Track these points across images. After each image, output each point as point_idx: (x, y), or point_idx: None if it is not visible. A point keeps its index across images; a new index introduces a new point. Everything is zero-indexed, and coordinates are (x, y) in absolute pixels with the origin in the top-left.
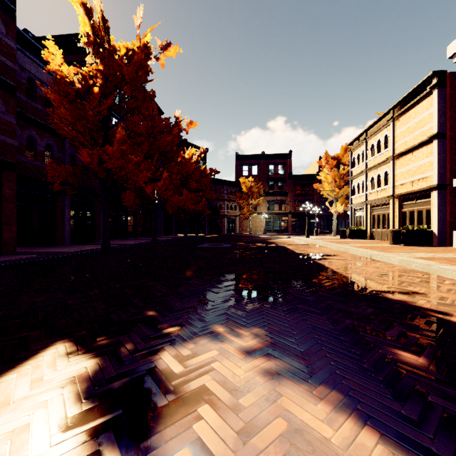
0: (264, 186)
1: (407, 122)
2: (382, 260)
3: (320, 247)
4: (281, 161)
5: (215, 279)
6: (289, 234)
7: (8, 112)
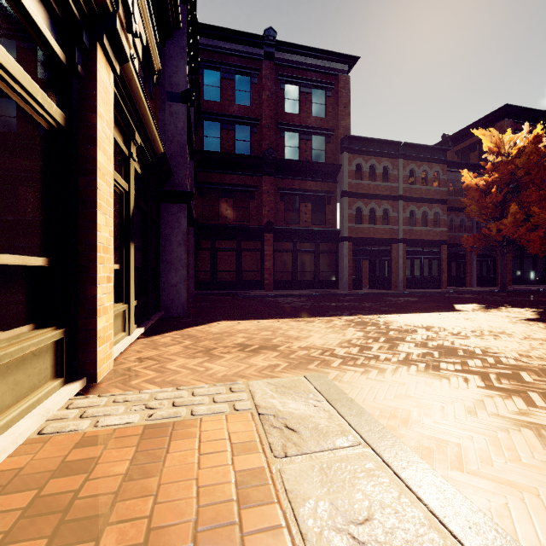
0: None
1: None
2: None
3: None
4: None
5: None
6: None
7: (443, 214)
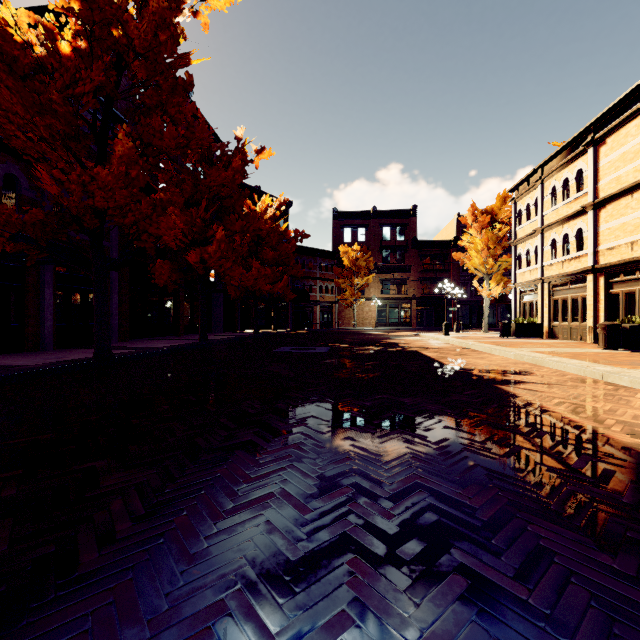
0: (376, 258)
1: (621, 145)
2: (638, 386)
3: (482, 354)
4: (401, 221)
5: (295, 459)
6: (414, 330)
7: None
